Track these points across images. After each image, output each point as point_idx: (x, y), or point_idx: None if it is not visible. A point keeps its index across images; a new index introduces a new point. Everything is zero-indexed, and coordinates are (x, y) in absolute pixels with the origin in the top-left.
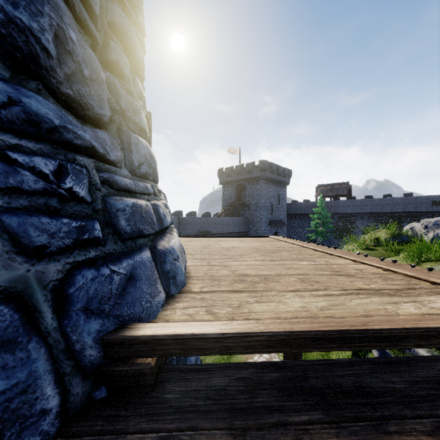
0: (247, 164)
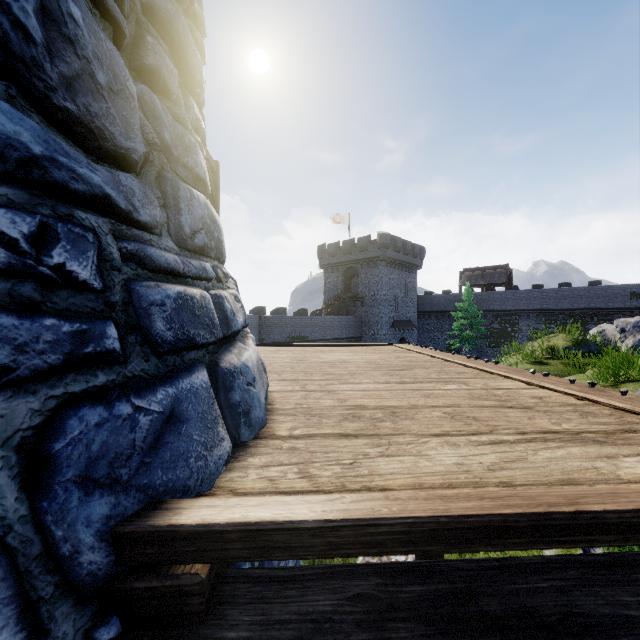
0: (360, 239)
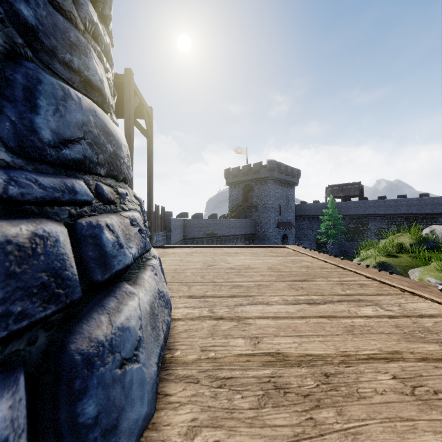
0: (255, 164)
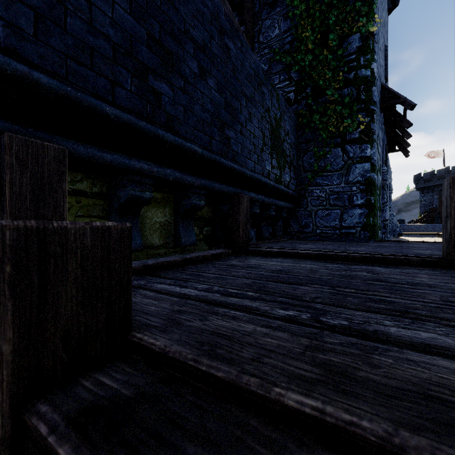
0: (454, 167)
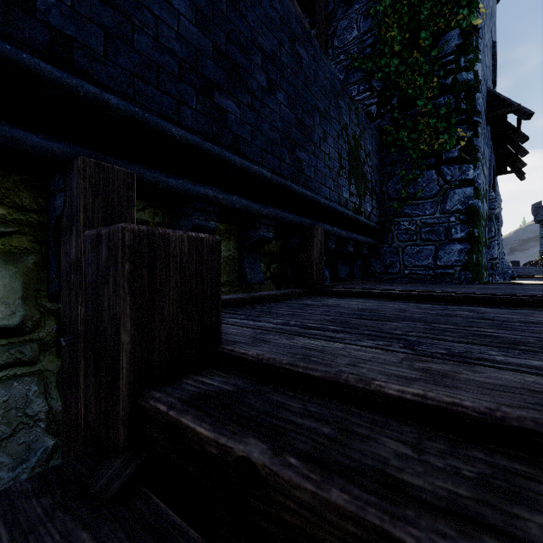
0: None
